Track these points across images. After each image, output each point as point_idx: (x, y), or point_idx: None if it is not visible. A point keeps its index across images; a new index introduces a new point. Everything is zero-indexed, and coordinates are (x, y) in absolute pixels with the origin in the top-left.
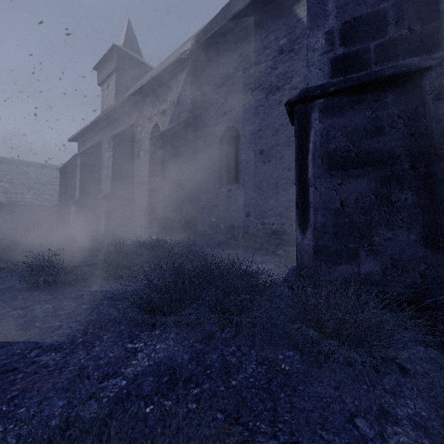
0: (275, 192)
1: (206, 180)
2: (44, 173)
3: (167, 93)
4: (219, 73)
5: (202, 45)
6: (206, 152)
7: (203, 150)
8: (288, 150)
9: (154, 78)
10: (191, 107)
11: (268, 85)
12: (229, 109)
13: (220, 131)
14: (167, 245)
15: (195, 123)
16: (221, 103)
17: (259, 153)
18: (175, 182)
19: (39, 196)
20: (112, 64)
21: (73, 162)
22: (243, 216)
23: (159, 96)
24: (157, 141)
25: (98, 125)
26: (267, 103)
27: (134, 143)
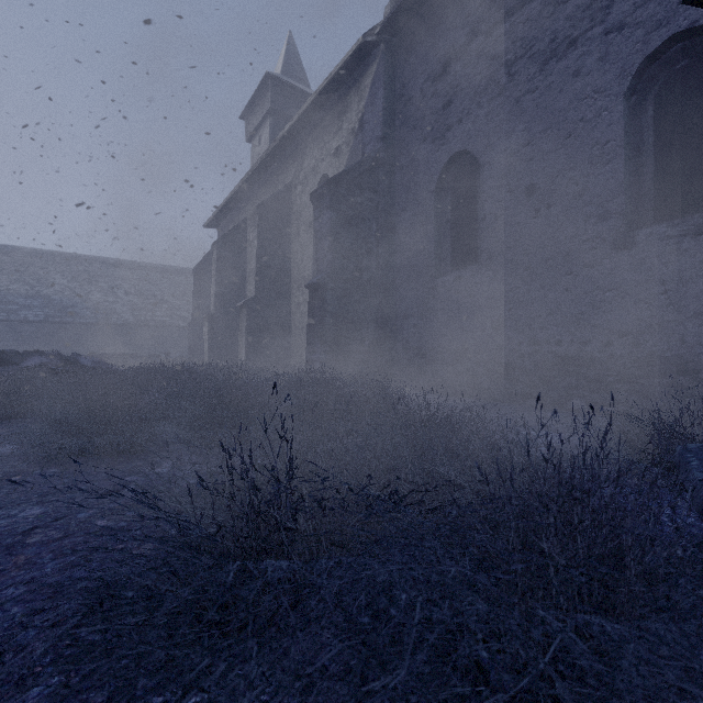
0: (563, 272)
1: (411, 262)
2: (180, 281)
3: (342, 116)
4: (437, 53)
5: (403, 7)
6: (411, 210)
7: (406, 207)
8: (600, 174)
9: (320, 94)
10: (383, 130)
11: (547, 43)
12: (457, 119)
13: (440, 165)
14: (329, 382)
15: (392, 160)
16: (441, 109)
17: (524, 194)
18: (355, 270)
19: (174, 313)
20: (264, 105)
21: (210, 259)
22: (487, 329)
23: (329, 125)
24: (322, 196)
25: (242, 197)
26: (544, 81)
27: (292, 216)
